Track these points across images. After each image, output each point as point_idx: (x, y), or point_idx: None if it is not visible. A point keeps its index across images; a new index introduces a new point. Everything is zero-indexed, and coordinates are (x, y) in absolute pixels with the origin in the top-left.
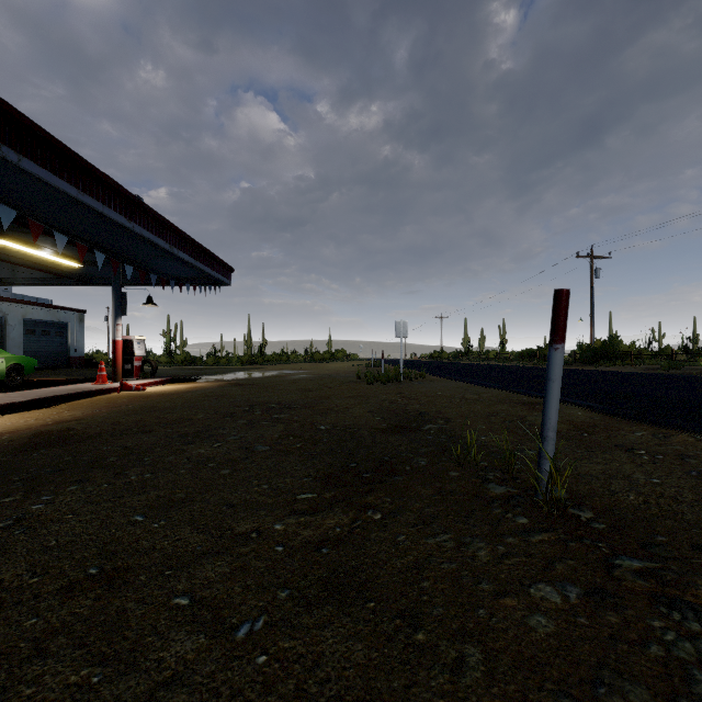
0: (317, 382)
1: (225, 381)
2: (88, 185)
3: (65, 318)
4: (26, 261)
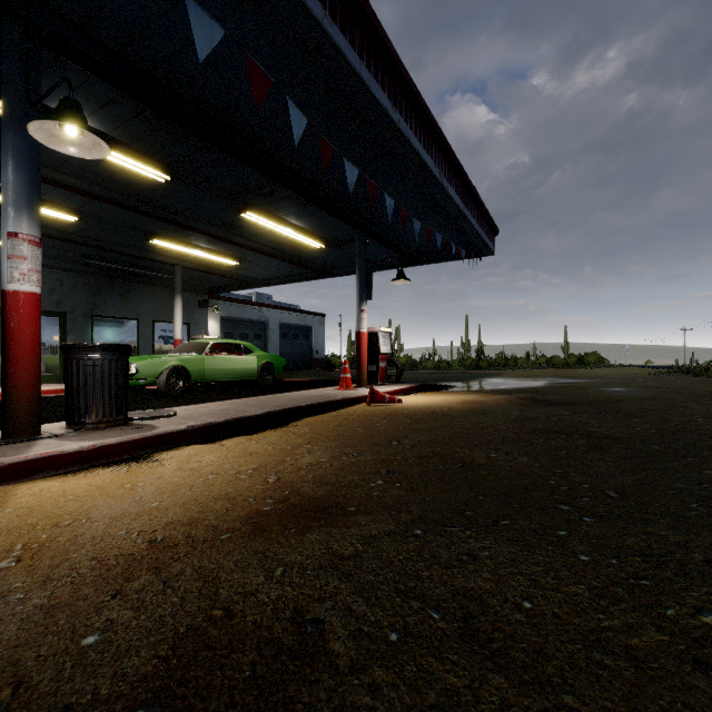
0: None
1: (498, 392)
2: (338, 13)
3: (309, 322)
4: (275, 250)
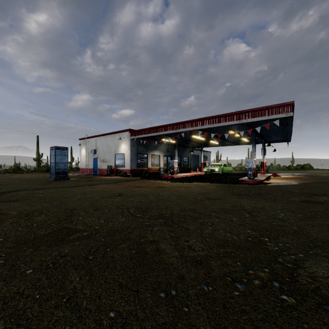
0: None
1: (296, 175)
2: None
3: (207, 154)
4: (232, 141)
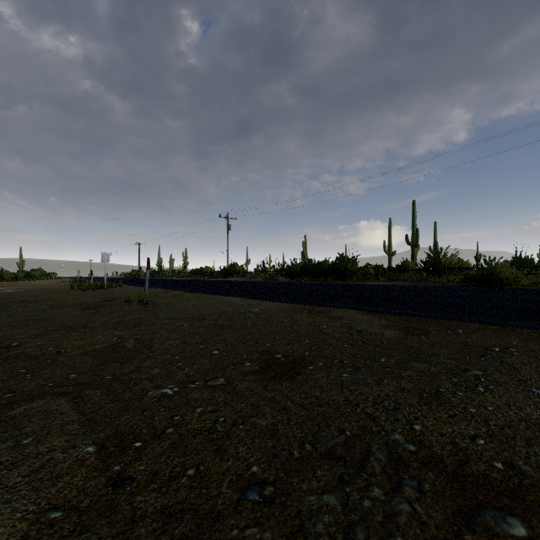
0: (37, 292)
1: None
2: None
3: None
4: None
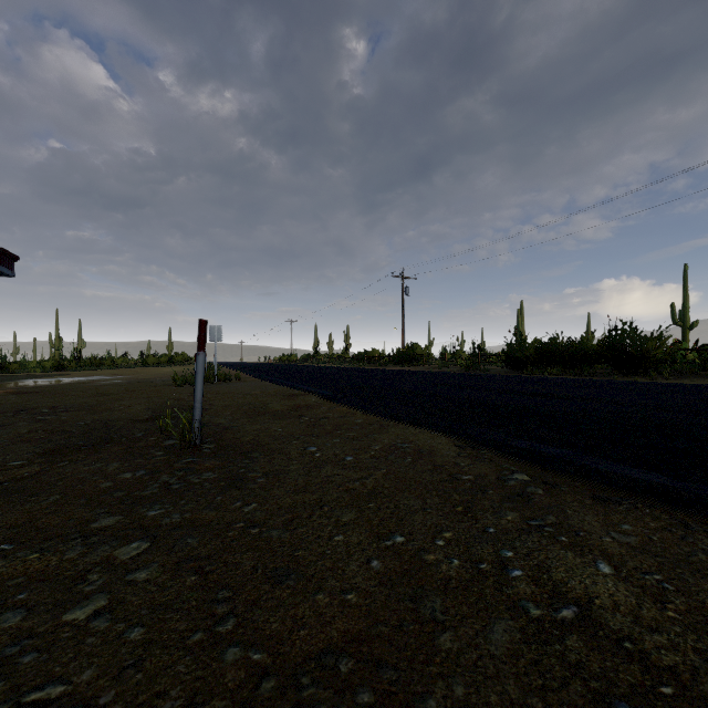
0: (125, 386)
1: (2, 389)
2: None
3: None
4: None
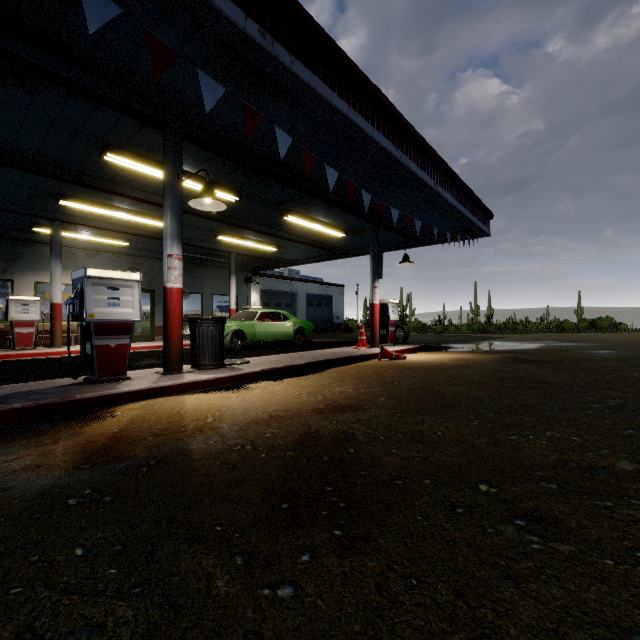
0: None
1: (490, 352)
2: (357, 102)
3: (330, 292)
4: (306, 239)
